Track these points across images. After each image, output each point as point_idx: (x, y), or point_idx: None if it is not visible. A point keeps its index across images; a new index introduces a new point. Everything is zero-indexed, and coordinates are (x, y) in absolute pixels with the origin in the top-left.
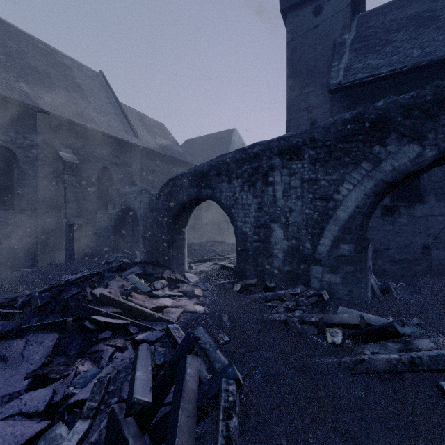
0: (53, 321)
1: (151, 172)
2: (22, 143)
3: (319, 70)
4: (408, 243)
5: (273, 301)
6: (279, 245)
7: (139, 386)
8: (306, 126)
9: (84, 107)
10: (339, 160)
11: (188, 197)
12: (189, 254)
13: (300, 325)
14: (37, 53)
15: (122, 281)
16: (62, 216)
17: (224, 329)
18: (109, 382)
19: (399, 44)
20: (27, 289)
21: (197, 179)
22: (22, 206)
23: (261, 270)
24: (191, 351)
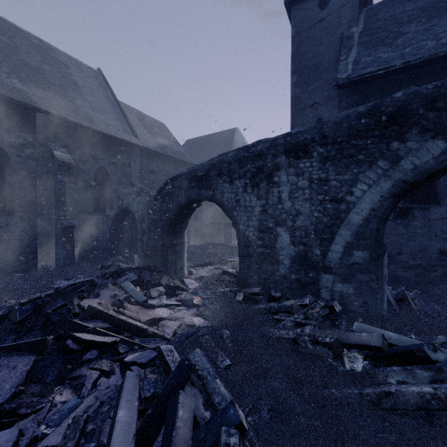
0: (30, 340)
1: (150, 173)
2: (14, 142)
3: (325, 65)
4: (422, 247)
5: (279, 313)
6: (286, 251)
7: (119, 435)
8: (312, 124)
9: (80, 105)
10: (352, 158)
11: (187, 198)
12: (189, 258)
13: (312, 345)
14: (32, 49)
15: (115, 290)
16: (57, 218)
17: (225, 350)
18: (87, 420)
19: (411, 35)
20: (13, 298)
21: (197, 180)
22: (14, 208)
23: (266, 278)
24: (185, 382)
